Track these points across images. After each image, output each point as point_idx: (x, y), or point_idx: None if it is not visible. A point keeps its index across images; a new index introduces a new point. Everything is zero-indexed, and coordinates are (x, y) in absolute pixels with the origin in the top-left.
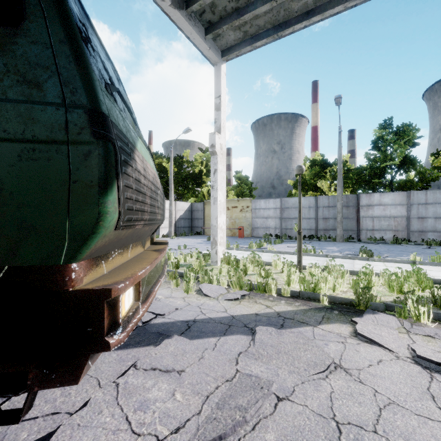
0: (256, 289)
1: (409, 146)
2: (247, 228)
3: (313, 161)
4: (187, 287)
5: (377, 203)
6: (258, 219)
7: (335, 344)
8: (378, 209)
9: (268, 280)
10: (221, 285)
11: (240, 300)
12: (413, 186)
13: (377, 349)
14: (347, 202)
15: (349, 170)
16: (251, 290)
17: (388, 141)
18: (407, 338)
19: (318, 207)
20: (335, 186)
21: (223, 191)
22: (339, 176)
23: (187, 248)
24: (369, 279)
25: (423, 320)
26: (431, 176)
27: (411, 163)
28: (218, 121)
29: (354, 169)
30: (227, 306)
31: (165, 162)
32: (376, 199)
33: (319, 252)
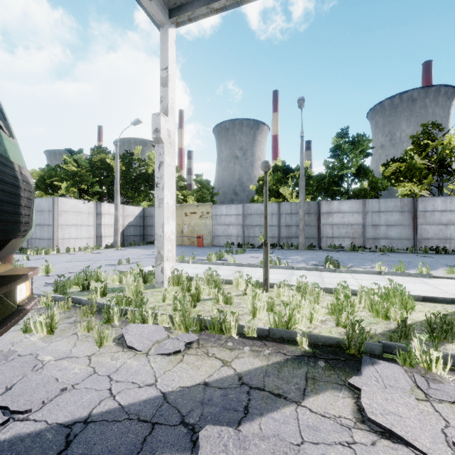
0: (210, 326)
1: (363, 156)
2: (207, 236)
3: (276, 166)
4: (98, 337)
5: (336, 211)
6: (219, 226)
7: (338, 452)
8: (337, 216)
9: (226, 315)
10: (159, 324)
11: (183, 351)
12: (367, 194)
13: (407, 453)
14: (309, 209)
15: (310, 177)
16: (203, 329)
17: (345, 150)
18: (434, 414)
19: (280, 214)
20: (297, 193)
21: (172, 191)
22: (301, 182)
23: (130, 262)
24: (352, 303)
25: (434, 367)
26: (381, 186)
27: (364, 173)
28: (164, 100)
29: (315, 175)
30: (159, 371)
31: (109, 159)
32: (335, 206)
33: (284, 263)
